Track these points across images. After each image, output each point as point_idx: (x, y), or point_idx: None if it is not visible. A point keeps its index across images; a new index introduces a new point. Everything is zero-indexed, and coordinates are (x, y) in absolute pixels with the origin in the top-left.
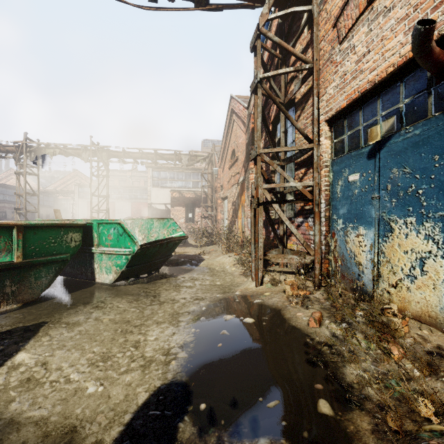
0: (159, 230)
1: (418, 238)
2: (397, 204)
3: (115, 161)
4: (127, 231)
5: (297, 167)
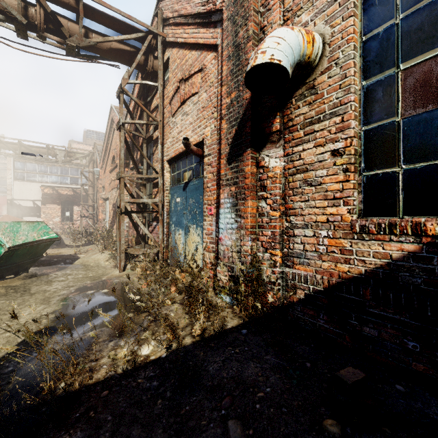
0: (28, 233)
1: (196, 236)
2: (191, 217)
3: None
4: None
5: (154, 186)
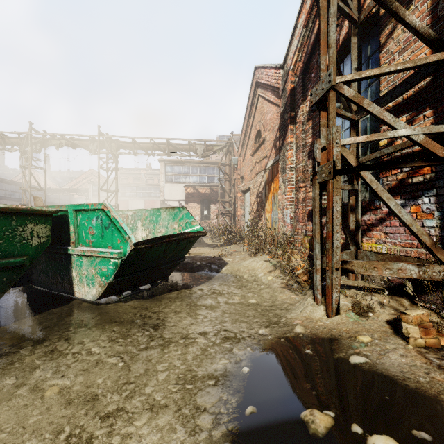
0: (168, 224)
1: None
2: None
3: (125, 152)
4: (115, 221)
5: None
